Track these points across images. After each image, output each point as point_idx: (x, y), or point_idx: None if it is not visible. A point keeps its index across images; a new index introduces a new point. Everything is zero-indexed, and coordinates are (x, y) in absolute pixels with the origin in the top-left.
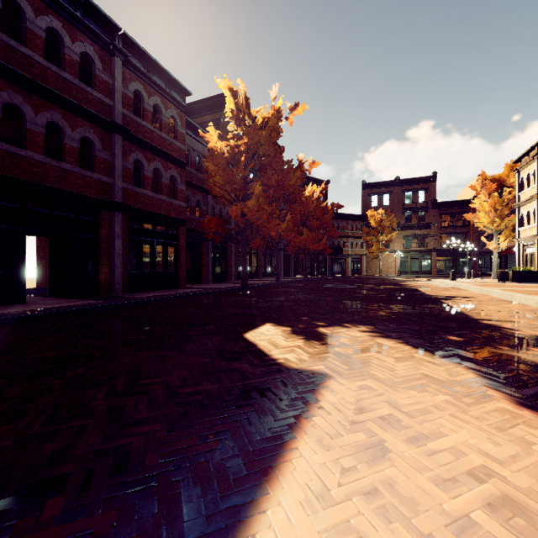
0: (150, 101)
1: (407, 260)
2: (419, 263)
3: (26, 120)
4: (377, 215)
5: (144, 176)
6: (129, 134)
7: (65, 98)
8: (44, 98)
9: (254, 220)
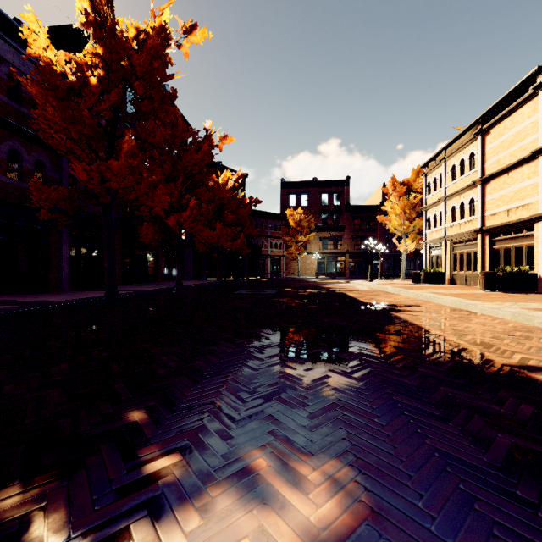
0: None
1: (323, 261)
2: (335, 265)
3: None
4: (296, 215)
5: None
6: None
7: None
8: None
9: (123, 192)
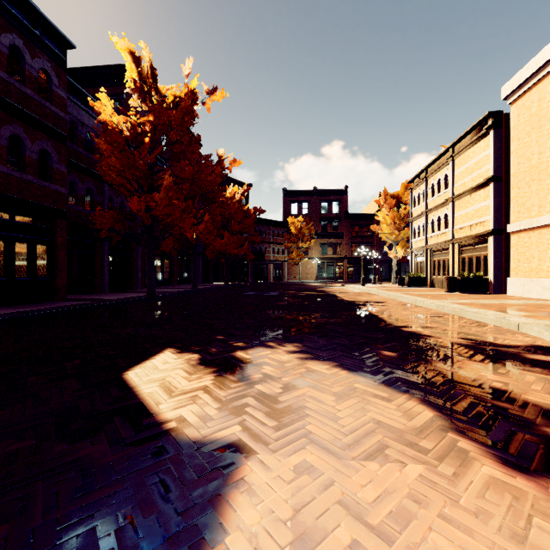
0: (2, 38)
1: (323, 266)
2: (334, 269)
3: None
4: (297, 222)
5: None
6: None
7: None
8: None
9: (163, 217)
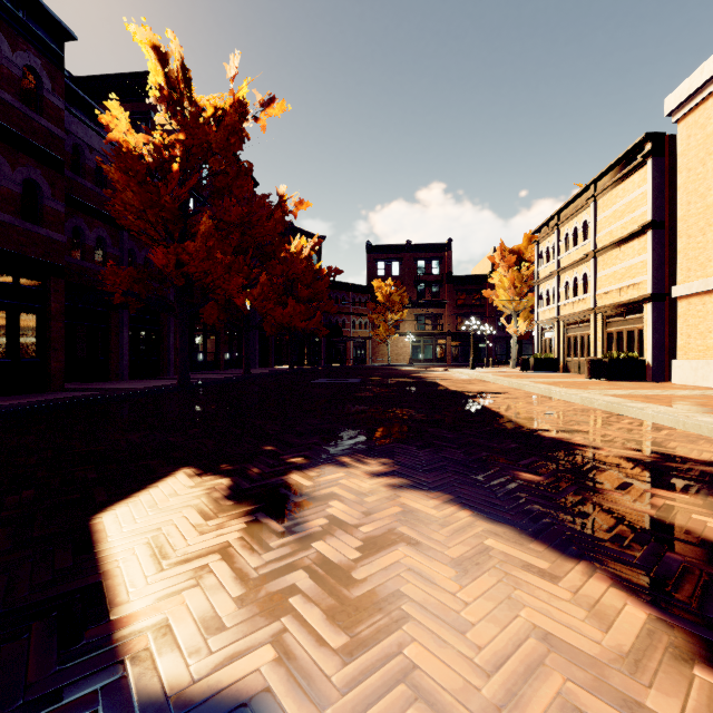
0: None
1: (420, 345)
2: (434, 349)
3: None
4: (385, 287)
5: None
6: None
7: None
8: None
9: (199, 275)
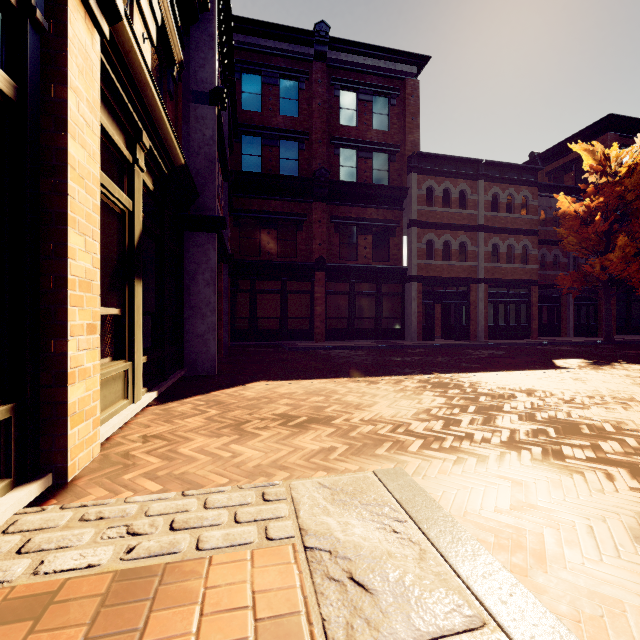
0: (504, 195)
1: None
2: None
3: (435, 245)
4: None
5: (499, 254)
6: (488, 228)
7: (452, 224)
8: (442, 229)
9: (616, 273)
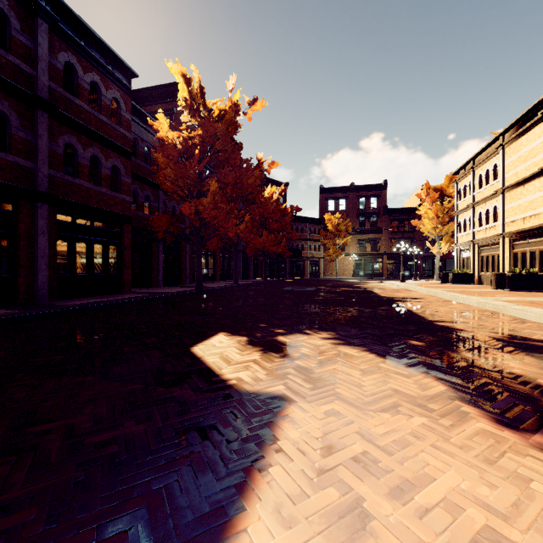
0: (85, 77)
1: (361, 263)
2: (372, 266)
3: None
4: (333, 219)
5: (78, 164)
6: (57, 113)
7: None
8: None
9: (209, 219)
